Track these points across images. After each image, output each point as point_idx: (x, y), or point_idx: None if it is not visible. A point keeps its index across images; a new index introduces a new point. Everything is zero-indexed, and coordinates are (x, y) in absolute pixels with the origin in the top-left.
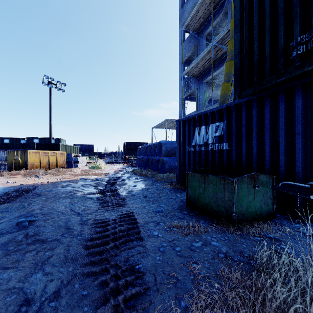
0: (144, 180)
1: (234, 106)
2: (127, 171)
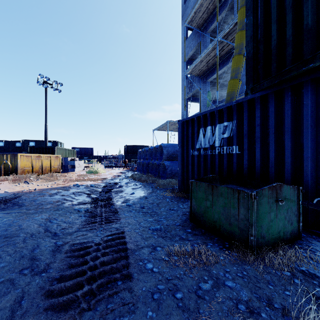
0: (143, 186)
1: (246, 102)
2: (126, 176)
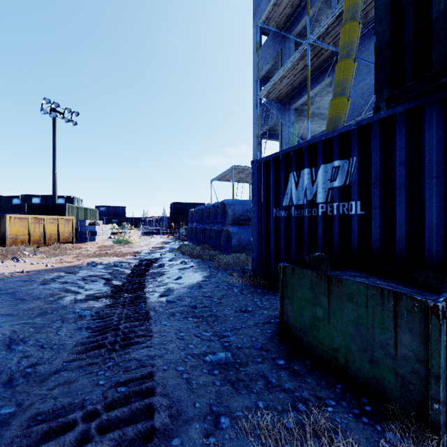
0: (196, 265)
1: (377, 124)
2: (171, 249)
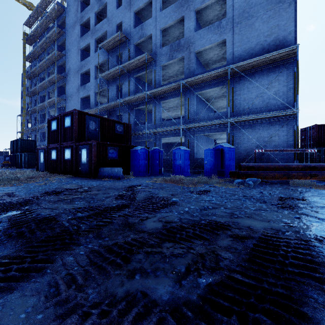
0: None
1: (10, 155)
2: None
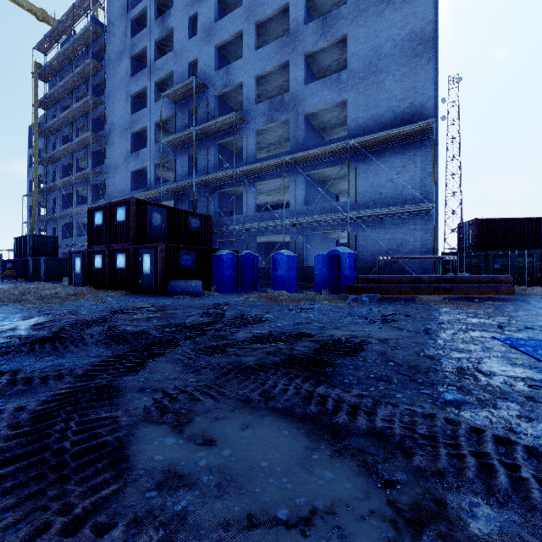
0: None
1: (14, 260)
2: None
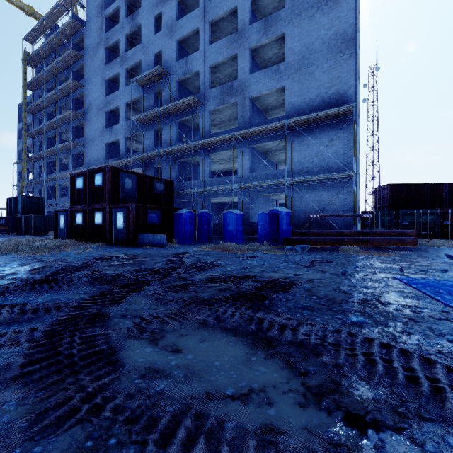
0: None
1: (6, 217)
2: None
